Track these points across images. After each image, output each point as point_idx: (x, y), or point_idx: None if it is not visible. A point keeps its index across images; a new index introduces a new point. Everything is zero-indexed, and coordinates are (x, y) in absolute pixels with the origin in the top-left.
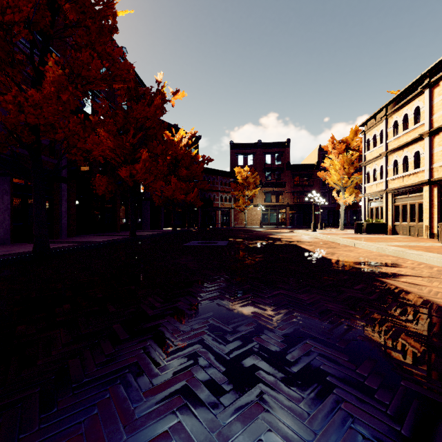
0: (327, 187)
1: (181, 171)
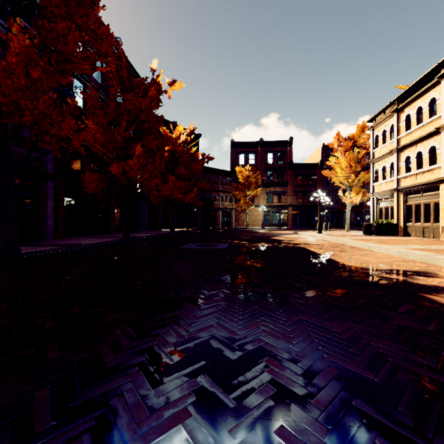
0: (330, 187)
1: (180, 169)
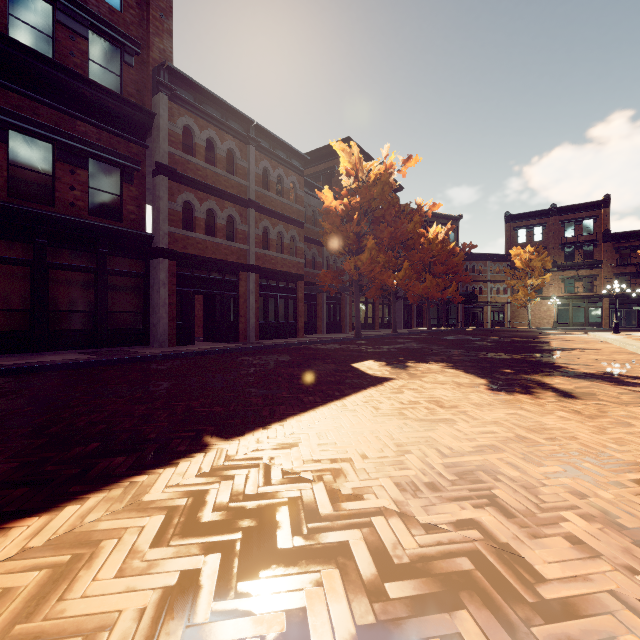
0: None
1: (437, 268)
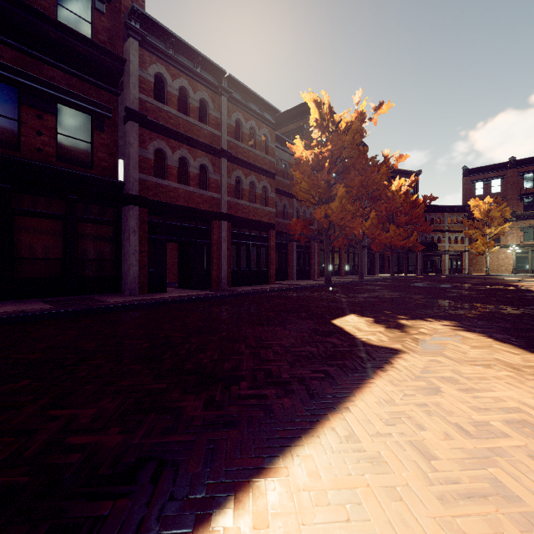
0: None
1: (400, 218)
